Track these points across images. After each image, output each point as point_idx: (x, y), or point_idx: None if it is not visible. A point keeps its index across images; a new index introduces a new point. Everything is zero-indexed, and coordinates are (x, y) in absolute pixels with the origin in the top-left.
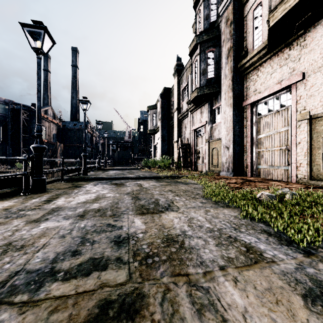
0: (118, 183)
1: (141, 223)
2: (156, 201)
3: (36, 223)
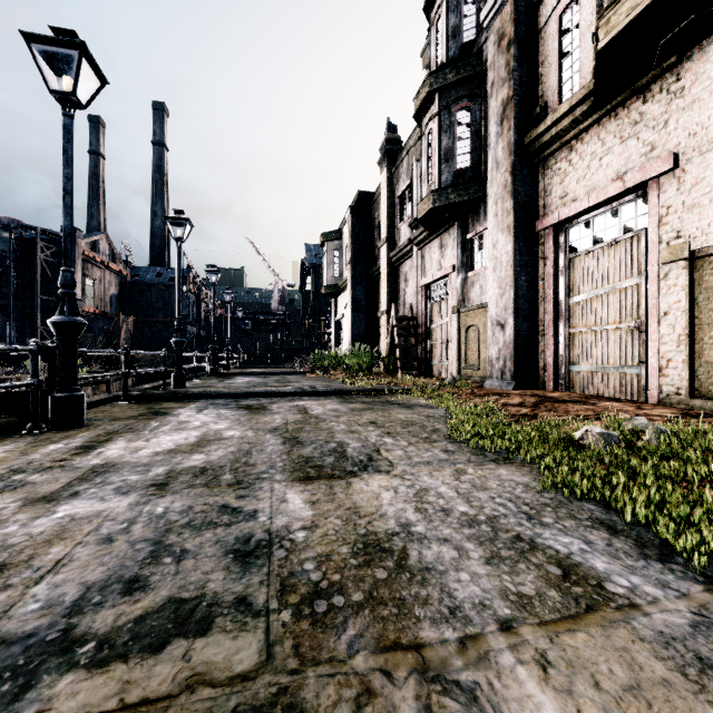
0: (253, 407)
1: (302, 503)
2: (340, 447)
3: (47, 505)
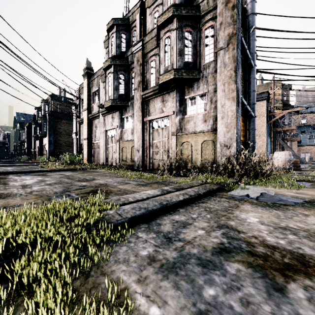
0: None
1: None
2: None
3: None
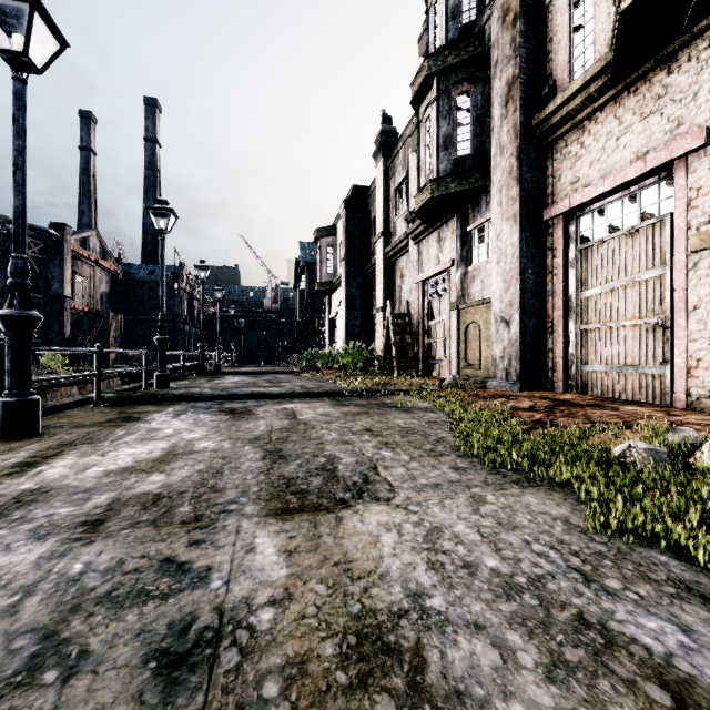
0: (237, 410)
1: (274, 553)
2: (330, 463)
3: None
